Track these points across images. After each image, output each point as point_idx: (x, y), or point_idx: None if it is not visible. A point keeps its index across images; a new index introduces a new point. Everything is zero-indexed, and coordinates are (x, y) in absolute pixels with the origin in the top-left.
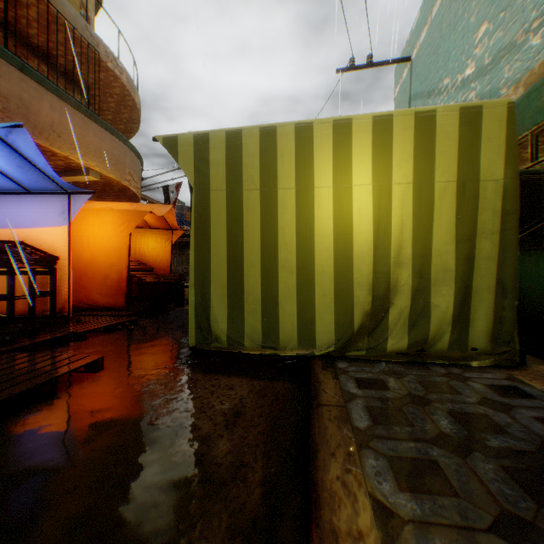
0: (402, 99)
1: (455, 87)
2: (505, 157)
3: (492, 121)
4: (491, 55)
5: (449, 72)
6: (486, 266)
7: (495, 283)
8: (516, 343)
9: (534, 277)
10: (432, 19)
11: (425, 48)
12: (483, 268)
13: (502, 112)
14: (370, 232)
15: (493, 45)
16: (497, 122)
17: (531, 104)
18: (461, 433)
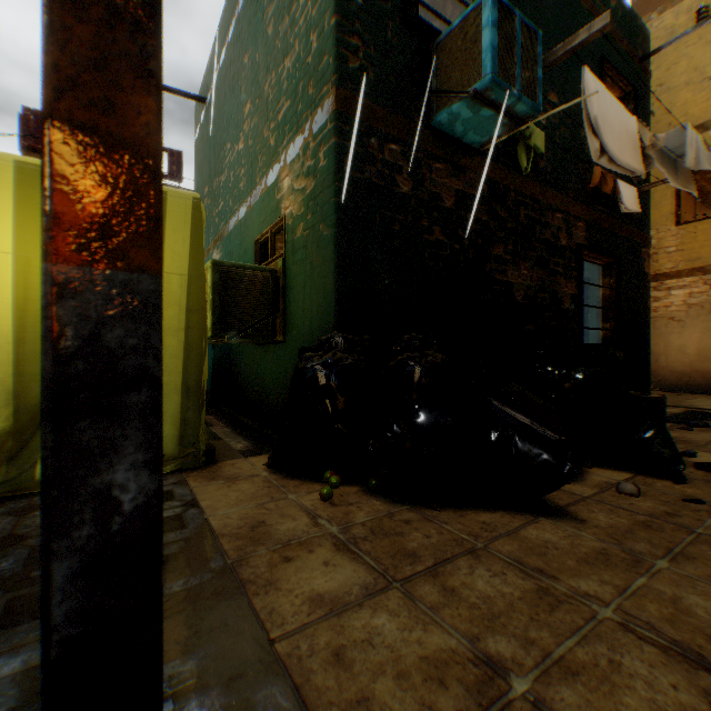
0: (201, 146)
1: (234, 157)
2: (191, 253)
3: (179, 211)
4: (253, 139)
5: (230, 137)
6: (175, 365)
7: (182, 383)
8: (203, 443)
9: (272, 370)
10: (220, 66)
11: (216, 97)
12: (171, 367)
13: (189, 205)
14: (9, 319)
15: (254, 129)
16: (184, 215)
17: (271, 202)
18: (14, 571)
